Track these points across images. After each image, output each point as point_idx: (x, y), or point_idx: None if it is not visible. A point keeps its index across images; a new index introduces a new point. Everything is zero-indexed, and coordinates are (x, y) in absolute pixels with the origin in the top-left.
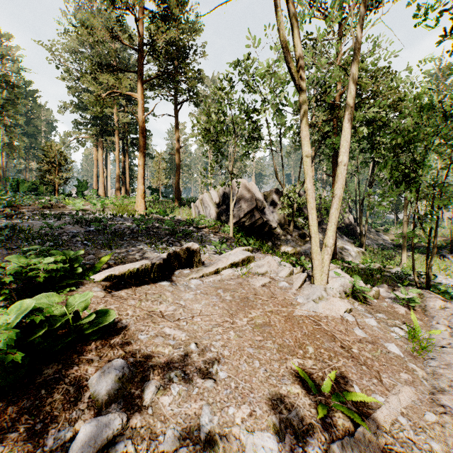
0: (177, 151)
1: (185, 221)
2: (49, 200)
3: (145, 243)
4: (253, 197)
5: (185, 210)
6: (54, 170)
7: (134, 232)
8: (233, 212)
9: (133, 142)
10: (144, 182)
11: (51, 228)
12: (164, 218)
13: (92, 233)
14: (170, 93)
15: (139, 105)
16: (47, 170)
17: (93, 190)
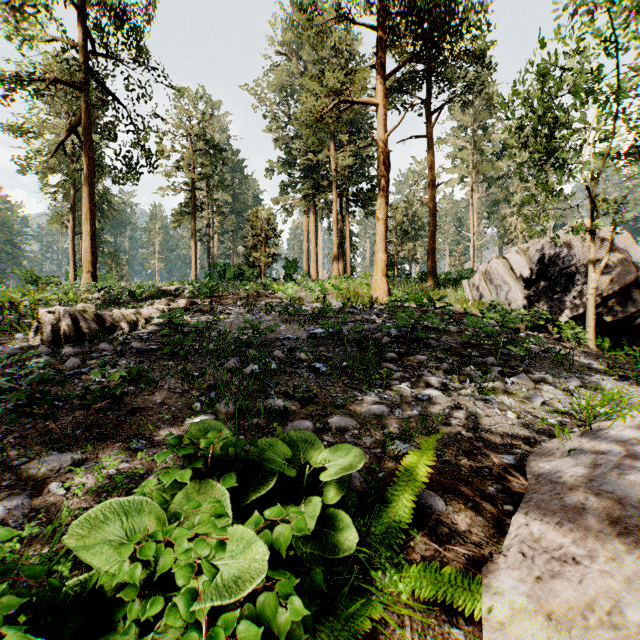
0: (430, 193)
1: (461, 315)
2: (255, 287)
3: (437, 370)
4: (625, 257)
5: (451, 294)
6: (260, 245)
7: (394, 339)
8: (568, 294)
9: (356, 196)
10: (386, 247)
11: (256, 331)
12: (422, 309)
13: (320, 340)
14: (419, 98)
15: (379, 116)
16: (252, 247)
17: (303, 272)
